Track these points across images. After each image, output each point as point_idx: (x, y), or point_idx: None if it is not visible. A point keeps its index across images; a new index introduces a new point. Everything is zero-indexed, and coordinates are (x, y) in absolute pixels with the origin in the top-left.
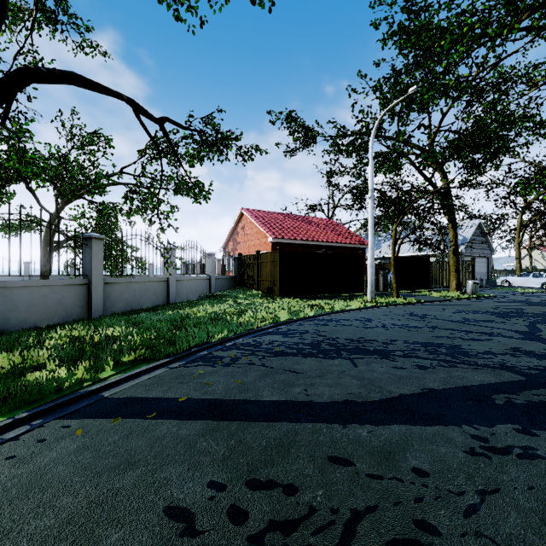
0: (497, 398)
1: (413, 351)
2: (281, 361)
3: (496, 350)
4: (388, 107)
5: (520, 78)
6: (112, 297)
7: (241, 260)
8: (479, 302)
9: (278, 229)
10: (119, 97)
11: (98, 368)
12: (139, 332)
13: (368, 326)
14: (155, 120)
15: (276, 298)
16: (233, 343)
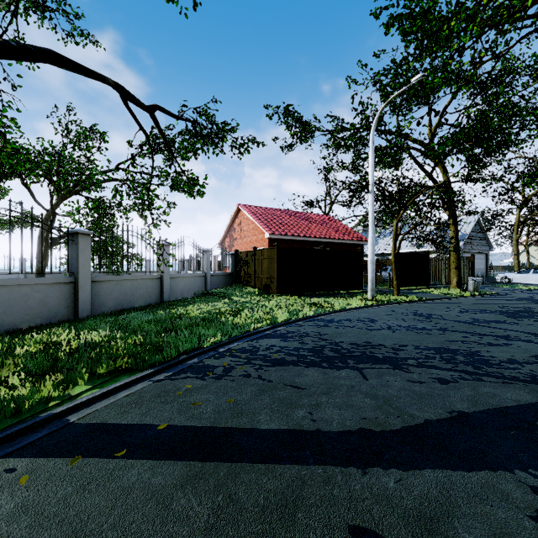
0: None
1: (427, 359)
2: (281, 372)
3: (519, 357)
4: (390, 98)
5: (524, 69)
6: (101, 296)
7: (237, 257)
8: (482, 300)
9: (275, 225)
10: (104, 81)
11: (71, 382)
12: (124, 336)
13: (373, 327)
14: (145, 108)
15: (274, 295)
16: (227, 348)
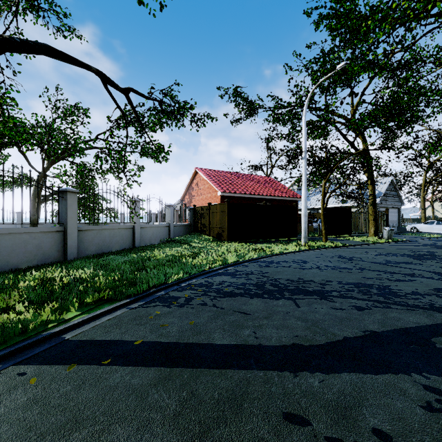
0: (437, 342)
1: (348, 291)
2: (231, 301)
3: (421, 290)
4: (319, 82)
5: (429, 58)
6: (85, 242)
7: (195, 210)
8: (394, 246)
9: (226, 184)
10: (89, 68)
11: (64, 309)
12: (105, 273)
13: (305, 267)
14: (121, 90)
15: (225, 242)
16: (187, 283)
